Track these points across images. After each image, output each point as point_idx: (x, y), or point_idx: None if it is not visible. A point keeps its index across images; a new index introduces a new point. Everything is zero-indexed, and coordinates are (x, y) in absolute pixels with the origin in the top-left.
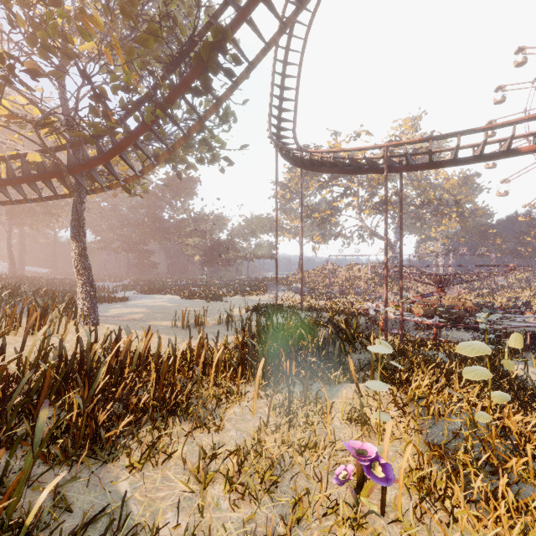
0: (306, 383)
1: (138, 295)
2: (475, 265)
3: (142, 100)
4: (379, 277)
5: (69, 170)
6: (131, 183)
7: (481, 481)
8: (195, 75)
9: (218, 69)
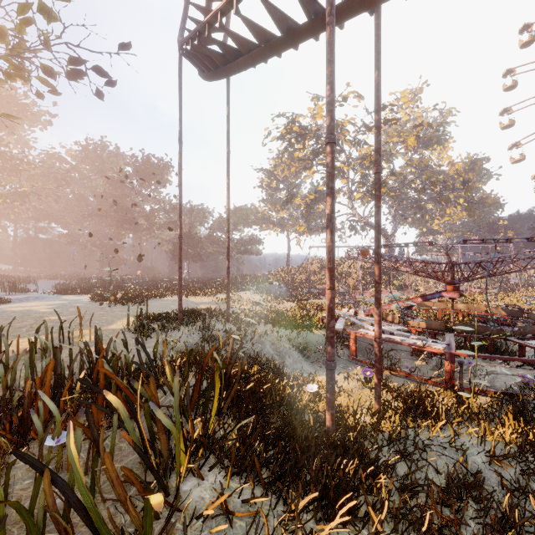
0: None
1: (47, 295)
2: (527, 238)
3: None
4: (372, 274)
5: None
6: None
7: None
8: None
9: None
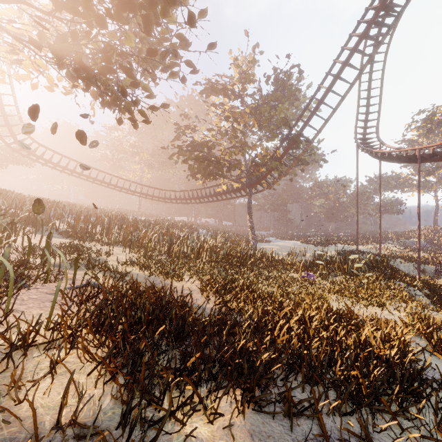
0: (321, 272)
1: (277, 240)
2: None
3: (272, 155)
4: None
5: (246, 187)
6: (271, 182)
7: (351, 293)
8: (292, 144)
9: (301, 141)
